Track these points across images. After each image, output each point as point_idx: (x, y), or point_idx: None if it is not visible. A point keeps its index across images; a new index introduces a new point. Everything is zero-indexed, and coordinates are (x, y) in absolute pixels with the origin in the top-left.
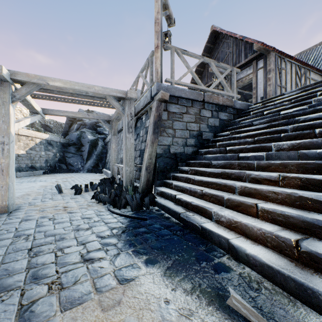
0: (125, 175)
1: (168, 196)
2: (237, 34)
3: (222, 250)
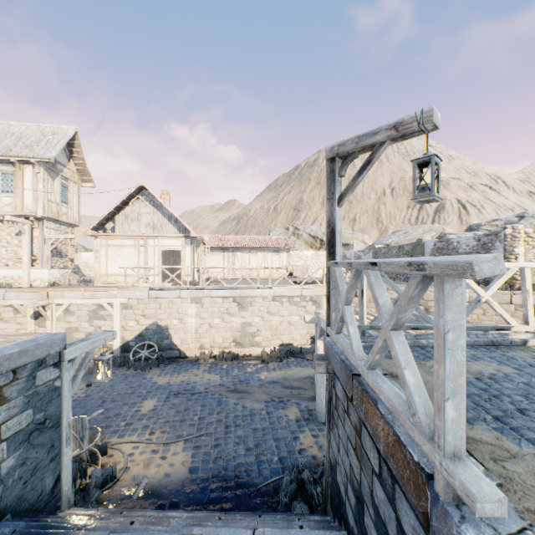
0: None
1: None
2: None
3: None
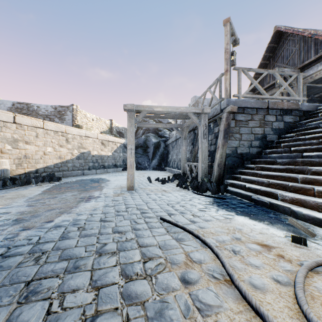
0: (201, 170)
1: (238, 186)
2: (305, 33)
3: (285, 215)
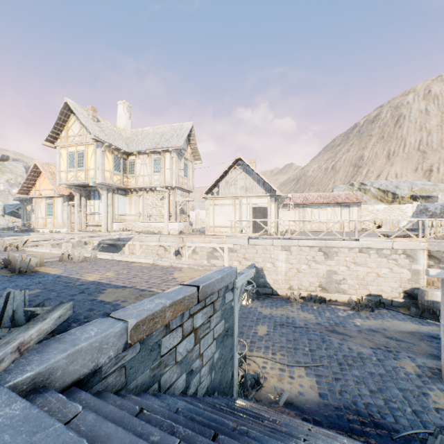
0: None
1: None
2: None
3: None
